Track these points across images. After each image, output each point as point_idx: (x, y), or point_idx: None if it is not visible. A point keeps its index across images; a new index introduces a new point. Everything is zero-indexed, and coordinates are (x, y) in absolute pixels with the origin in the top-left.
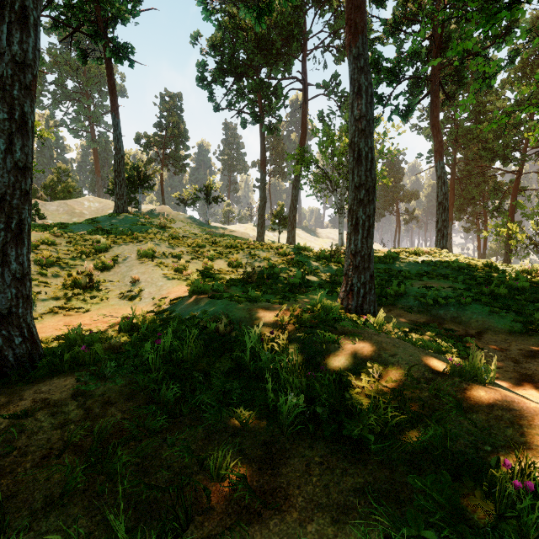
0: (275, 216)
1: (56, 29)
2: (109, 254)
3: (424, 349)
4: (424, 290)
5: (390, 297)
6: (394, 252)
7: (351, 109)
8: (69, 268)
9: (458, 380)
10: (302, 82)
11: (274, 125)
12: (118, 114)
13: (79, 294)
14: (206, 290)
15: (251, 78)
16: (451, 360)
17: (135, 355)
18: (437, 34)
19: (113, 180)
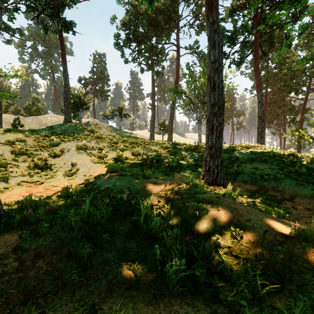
0: (161, 125)
1: (29, 13)
2: (59, 148)
3: (268, 213)
4: (254, 170)
5: (232, 174)
6: (233, 146)
7: (209, 56)
8: (33, 156)
9: (305, 243)
10: (177, 45)
11: (160, 71)
12: (66, 64)
13: (38, 172)
14: (117, 170)
15: (146, 43)
16: (296, 226)
17: (65, 216)
18: (258, 15)
19: None
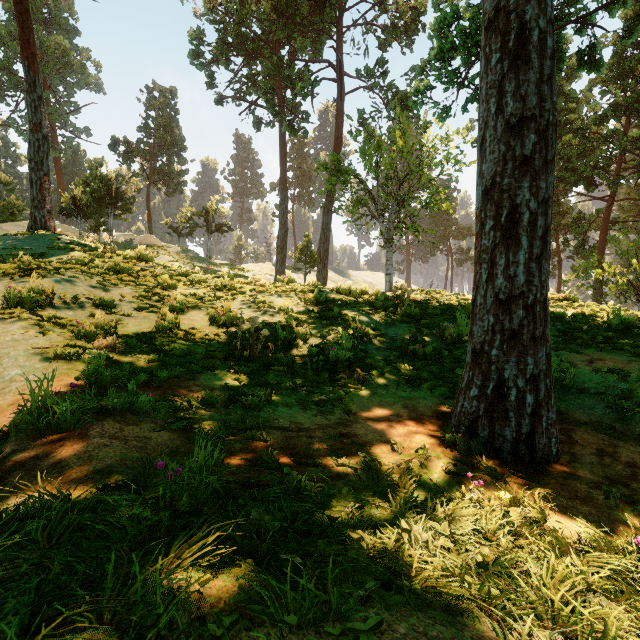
0: (300, 251)
1: None
2: None
3: None
4: (617, 380)
5: None
6: None
7: None
8: None
9: None
10: (337, 68)
11: (298, 124)
12: (35, 65)
13: None
14: (66, 422)
15: (267, 59)
16: None
17: None
18: None
19: (68, 195)
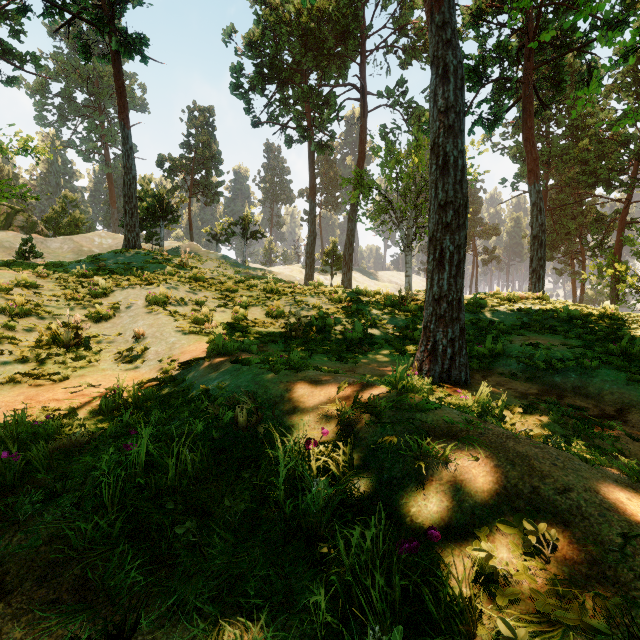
0: (327, 254)
1: (51, 17)
2: (109, 300)
3: (600, 465)
4: (530, 349)
5: (483, 358)
6: (481, 298)
7: (434, 99)
8: (51, 318)
9: None
10: (360, 90)
11: (325, 143)
12: (128, 124)
13: (58, 354)
14: (231, 351)
15: (297, 85)
16: None
17: (94, 467)
18: (531, 24)
19: None
